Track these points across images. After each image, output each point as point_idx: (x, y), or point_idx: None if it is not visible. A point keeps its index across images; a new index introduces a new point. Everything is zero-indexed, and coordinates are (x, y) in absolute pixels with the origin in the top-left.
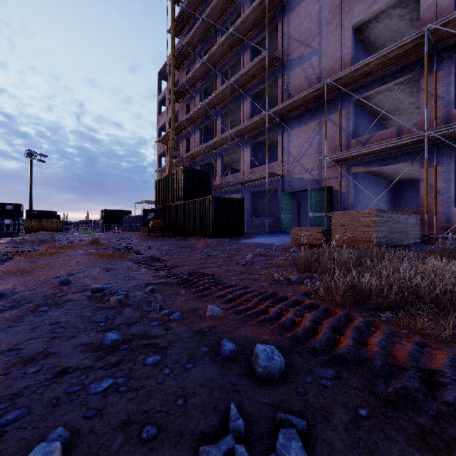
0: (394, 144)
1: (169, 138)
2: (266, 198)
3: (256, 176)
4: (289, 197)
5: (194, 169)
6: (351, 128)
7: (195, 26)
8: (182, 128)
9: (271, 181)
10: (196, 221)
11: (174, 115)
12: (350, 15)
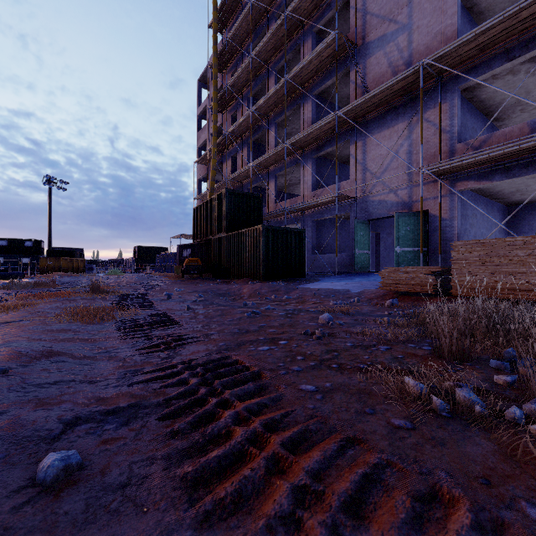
0: (533, 142)
1: (210, 158)
2: (332, 229)
3: (321, 199)
4: (366, 226)
5: (239, 193)
6: (457, 128)
7: (242, 13)
8: (226, 143)
9: (340, 206)
10: (242, 259)
11: (216, 127)
12: None
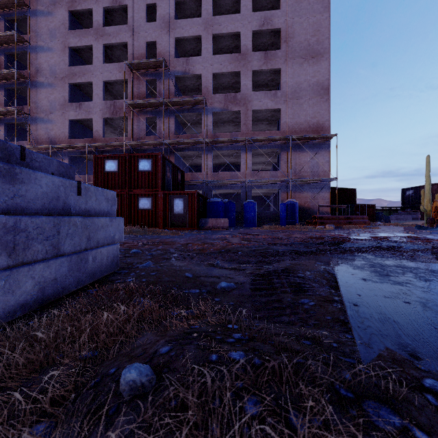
0: None
1: None
2: None
3: None
4: None
5: None
6: None
7: None
8: None
9: None
10: None
11: None
12: (68, 113)
